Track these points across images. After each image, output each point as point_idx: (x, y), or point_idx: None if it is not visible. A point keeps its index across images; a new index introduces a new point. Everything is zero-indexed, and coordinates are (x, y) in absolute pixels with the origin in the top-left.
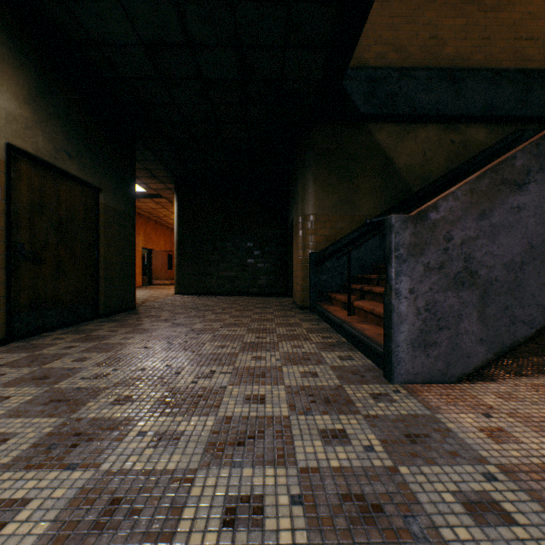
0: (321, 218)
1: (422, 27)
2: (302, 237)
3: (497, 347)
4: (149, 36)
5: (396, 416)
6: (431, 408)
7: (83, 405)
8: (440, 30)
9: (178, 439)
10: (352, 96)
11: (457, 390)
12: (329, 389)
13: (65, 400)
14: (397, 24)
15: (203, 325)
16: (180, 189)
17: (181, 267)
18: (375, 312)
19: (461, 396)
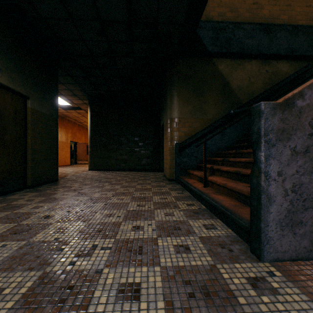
0: (182, 120)
1: None
2: (170, 132)
3: None
4: None
5: None
6: None
7: None
8: None
9: None
10: (203, 40)
11: None
12: (204, 271)
13: None
14: None
15: (100, 194)
16: (92, 103)
17: (93, 153)
18: (228, 187)
19: None
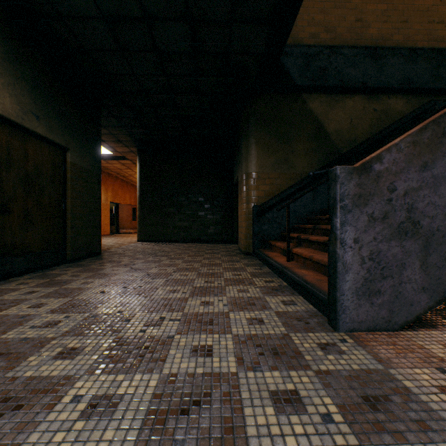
0: (262, 175)
1: (349, 11)
2: (246, 192)
3: (439, 295)
4: (108, 9)
5: (348, 372)
6: (382, 361)
7: (24, 360)
8: (365, 14)
9: (115, 407)
10: (289, 70)
11: (402, 338)
12: (276, 338)
13: (7, 354)
14: (327, 8)
15: (158, 270)
16: (141, 152)
17: (143, 218)
18: (314, 259)
19: (408, 346)
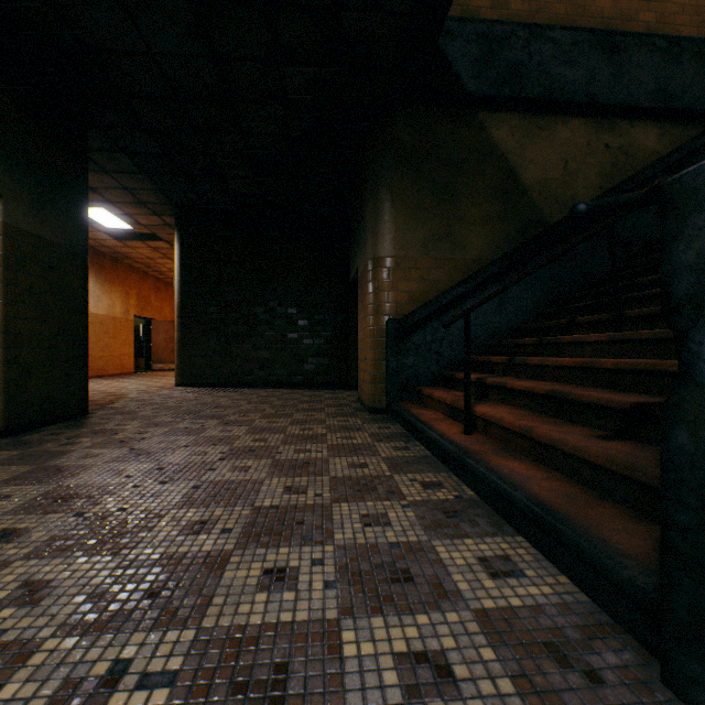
0: (404, 263)
1: None
2: (374, 293)
3: None
4: None
5: None
6: None
7: None
8: None
9: None
10: (454, 64)
11: None
12: None
13: None
14: None
15: (189, 454)
16: (183, 224)
17: (186, 345)
18: (538, 437)
19: None
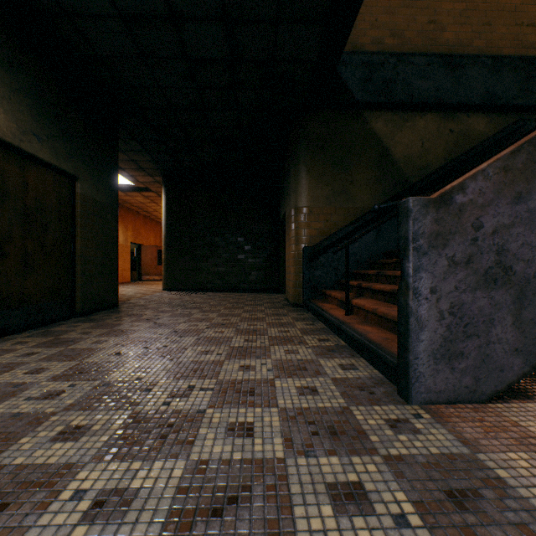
0: (315, 210)
1: (420, 11)
2: (295, 230)
3: None
4: (127, 5)
5: (426, 458)
6: (467, 443)
7: (14, 443)
8: (439, 14)
9: (128, 505)
10: (347, 82)
11: (491, 413)
12: (333, 413)
13: None
14: (394, 7)
15: (188, 326)
16: (168, 182)
17: (170, 263)
18: (379, 313)
19: (499, 422)
